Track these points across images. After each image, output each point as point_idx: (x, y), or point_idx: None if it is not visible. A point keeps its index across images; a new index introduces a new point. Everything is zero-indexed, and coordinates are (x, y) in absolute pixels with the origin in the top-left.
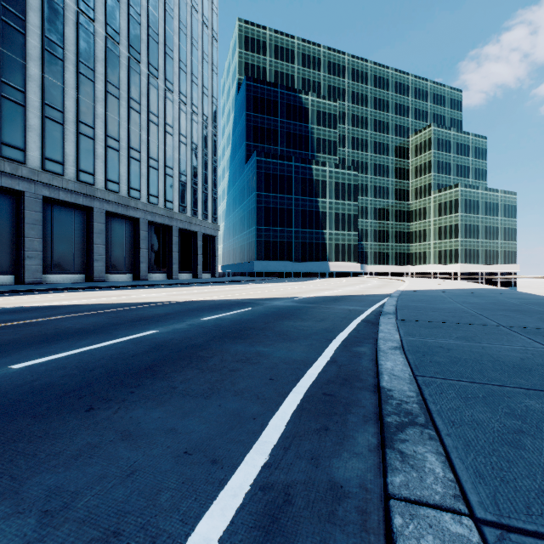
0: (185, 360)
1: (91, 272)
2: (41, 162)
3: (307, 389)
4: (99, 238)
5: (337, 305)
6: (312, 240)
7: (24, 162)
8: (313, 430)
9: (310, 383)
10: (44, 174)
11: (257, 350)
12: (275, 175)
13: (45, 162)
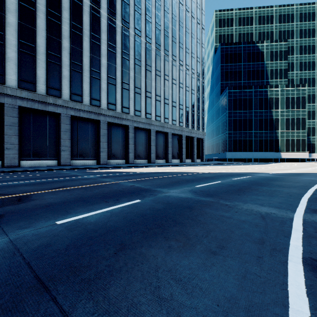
0: (249, 189)
1: (150, 158)
2: (134, 112)
3: (308, 198)
4: (153, 143)
5: (301, 177)
6: (267, 138)
7: (129, 113)
8: (316, 204)
9: (308, 197)
10: (135, 117)
11: (274, 189)
12: (240, 99)
13: (135, 112)
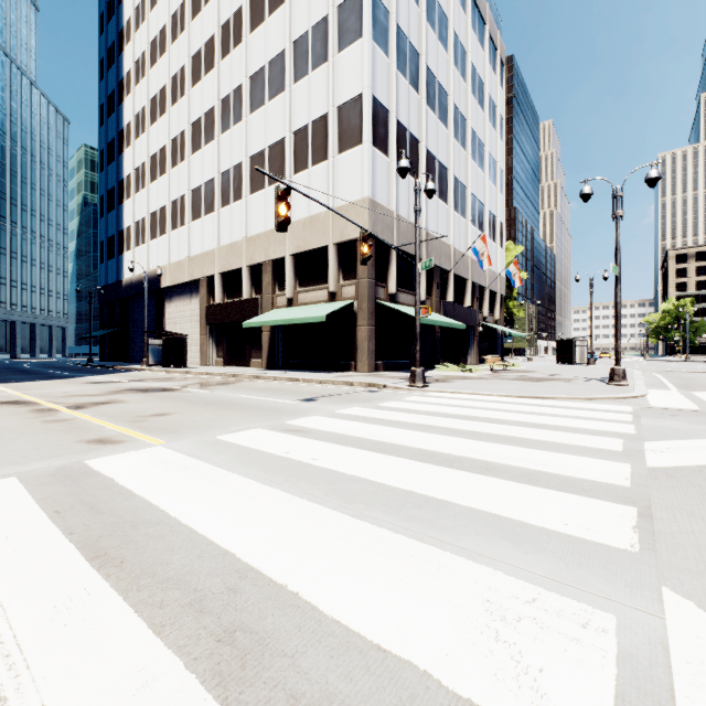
0: None
1: None
2: None
3: None
4: None
5: None
6: None
7: None
8: None
9: None
10: None
11: None
12: None
13: None
